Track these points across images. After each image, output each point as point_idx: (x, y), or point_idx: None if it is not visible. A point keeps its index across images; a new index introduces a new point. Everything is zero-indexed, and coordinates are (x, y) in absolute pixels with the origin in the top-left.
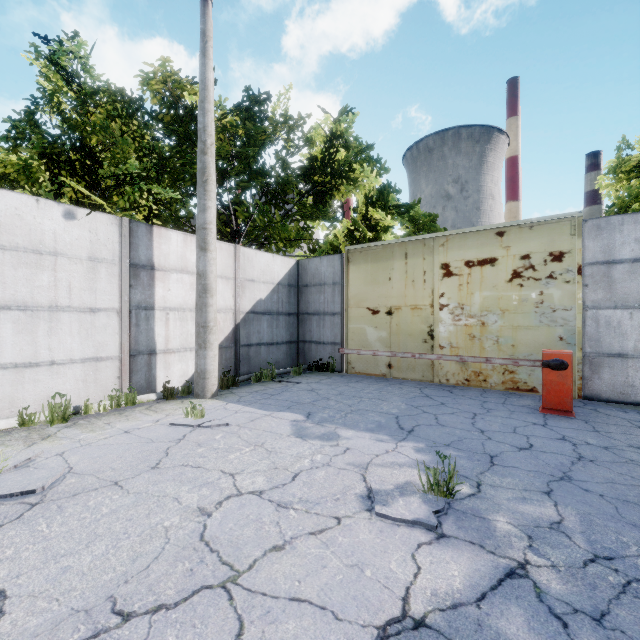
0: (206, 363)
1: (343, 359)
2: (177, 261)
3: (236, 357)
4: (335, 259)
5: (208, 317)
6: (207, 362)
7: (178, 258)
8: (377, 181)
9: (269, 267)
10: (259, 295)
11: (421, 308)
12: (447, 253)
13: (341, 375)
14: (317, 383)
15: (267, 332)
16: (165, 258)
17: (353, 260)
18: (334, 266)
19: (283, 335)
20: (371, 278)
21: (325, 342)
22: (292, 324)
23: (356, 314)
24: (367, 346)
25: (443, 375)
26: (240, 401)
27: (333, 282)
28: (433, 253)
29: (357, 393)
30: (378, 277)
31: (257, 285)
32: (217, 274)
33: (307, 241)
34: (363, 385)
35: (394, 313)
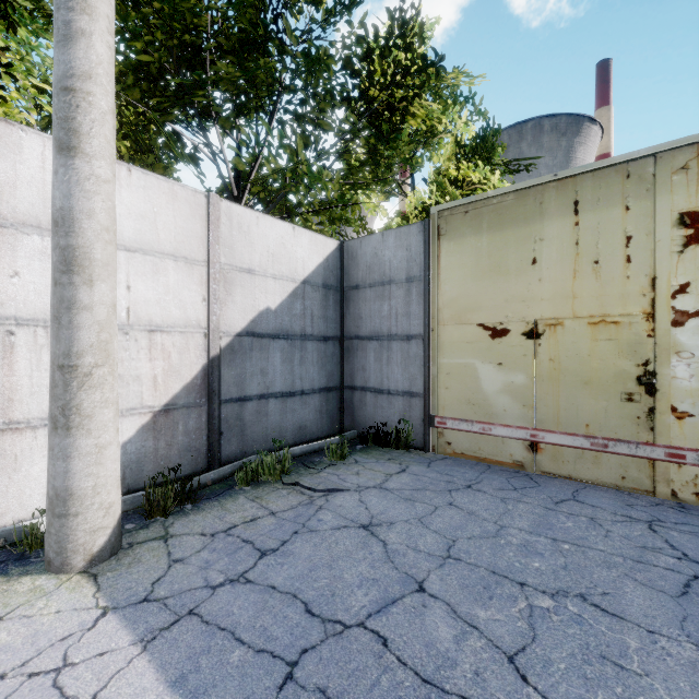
0: (69, 471)
1: (428, 425)
2: (43, 206)
3: (210, 426)
4: (411, 233)
5: (76, 340)
6: (72, 468)
7: (46, 199)
8: (468, 130)
9: (285, 249)
10: (264, 301)
11: (618, 322)
12: (698, 186)
13: (426, 460)
14: (380, 491)
15: (281, 372)
16: (1, 193)
17: (448, 231)
18: (409, 246)
19: (314, 377)
20: (489, 263)
21: (391, 390)
22: (331, 356)
23: (455, 337)
24: (479, 402)
25: (685, 482)
26: (150, 599)
27: (407, 277)
28: (654, 191)
29: (495, 551)
30: (505, 260)
31: (260, 281)
32: (163, 250)
33: (358, 229)
34: (491, 504)
35: (544, 334)
